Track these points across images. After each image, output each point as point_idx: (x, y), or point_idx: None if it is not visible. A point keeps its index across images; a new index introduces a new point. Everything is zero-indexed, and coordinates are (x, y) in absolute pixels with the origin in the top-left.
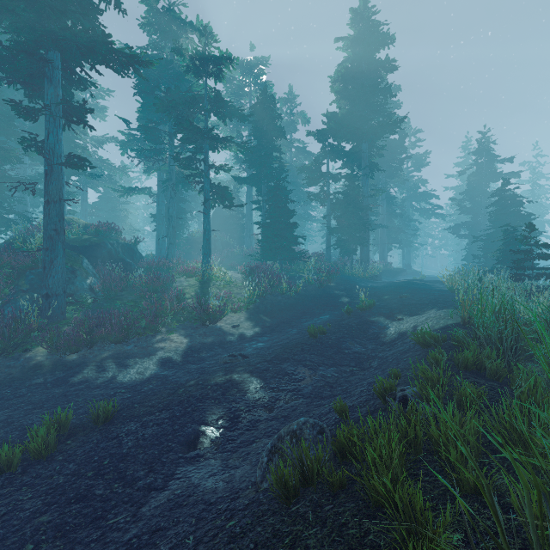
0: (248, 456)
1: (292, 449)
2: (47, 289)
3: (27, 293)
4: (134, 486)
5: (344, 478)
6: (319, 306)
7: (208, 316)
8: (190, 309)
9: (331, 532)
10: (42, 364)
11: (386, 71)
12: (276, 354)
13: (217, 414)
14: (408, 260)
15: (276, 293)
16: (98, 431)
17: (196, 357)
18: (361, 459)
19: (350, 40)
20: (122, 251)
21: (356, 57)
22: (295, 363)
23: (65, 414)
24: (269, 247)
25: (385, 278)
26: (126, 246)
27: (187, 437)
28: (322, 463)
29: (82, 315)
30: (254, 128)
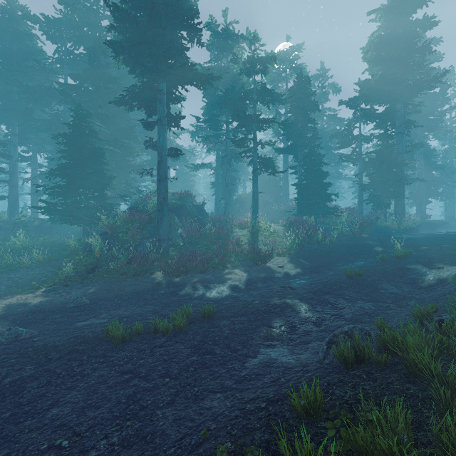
0: (308, 350)
1: (347, 339)
2: (159, 236)
3: (147, 238)
4: (237, 353)
5: (388, 360)
6: (352, 254)
7: (260, 258)
8: (245, 253)
9: (380, 385)
10: (161, 282)
11: (424, 29)
12: (318, 288)
13: (279, 323)
14: (452, 213)
15: (312, 242)
16: (206, 322)
17: (254, 286)
18: (402, 347)
19: (383, 10)
20: (195, 210)
21: (389, 24)
22: (335, 296)
23: (188, 309)
24: (305, 204)
25: (423, 231)
26: (197, 206)
27: (262, 333)
28: (371, 349)
29: (177, 254)
30: (292, 107)
